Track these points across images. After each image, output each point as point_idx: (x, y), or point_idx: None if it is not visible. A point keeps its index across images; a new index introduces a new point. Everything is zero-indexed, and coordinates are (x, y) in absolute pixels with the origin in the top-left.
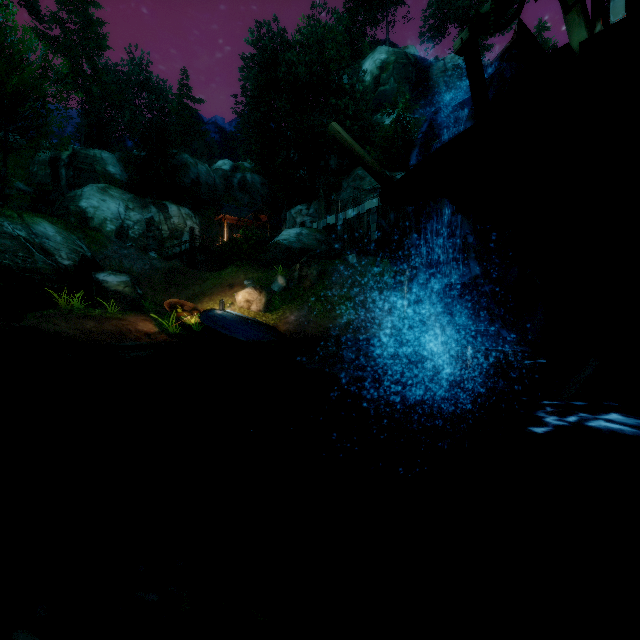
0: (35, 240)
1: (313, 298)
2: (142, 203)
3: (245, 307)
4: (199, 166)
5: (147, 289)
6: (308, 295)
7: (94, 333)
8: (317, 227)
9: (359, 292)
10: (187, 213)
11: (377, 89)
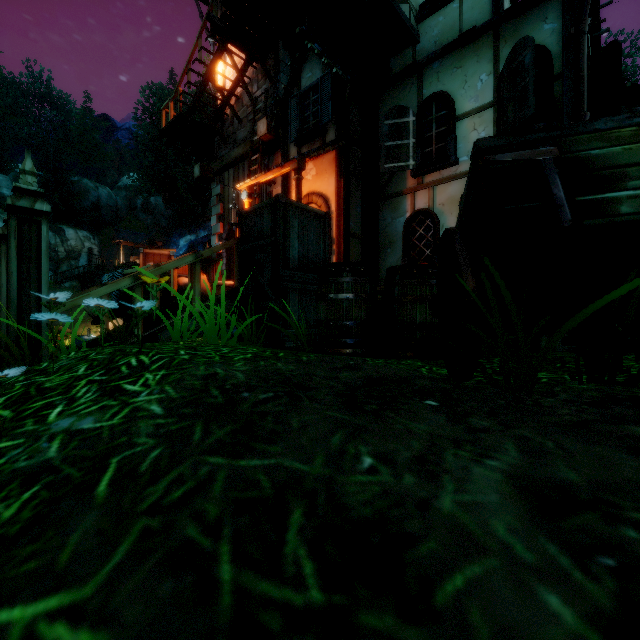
0: None
1: None
2: None
3: None
4: (100, 189)
5: None
6: None
7: None
8: None
9: None
10: (85, 235)
11: None
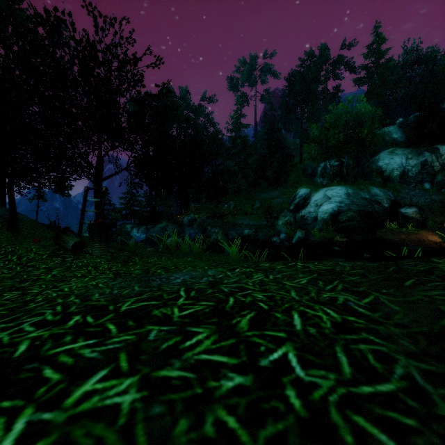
0: (373, 197)
1: None
2: (417, 152)
3: None
4: None
5: (428, 214)
6: None
7: (406, 241)
8: None
9: None
10: None
11: None
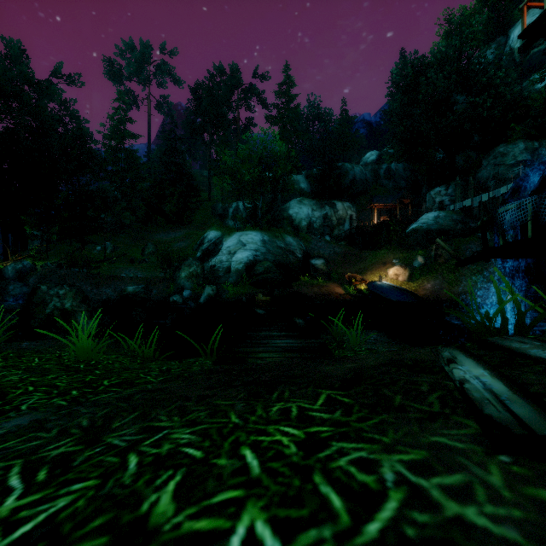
0: (287, 247)
1: (446, 271)
2: (320, 205)
3: (394, 278)
4: (355, 168)
5: (332, 266)
6: (442, 268)
7: (318, 294)
8: (453, 208)
9: (489, 266)
10: (348, 206)
11: (529, 52)
